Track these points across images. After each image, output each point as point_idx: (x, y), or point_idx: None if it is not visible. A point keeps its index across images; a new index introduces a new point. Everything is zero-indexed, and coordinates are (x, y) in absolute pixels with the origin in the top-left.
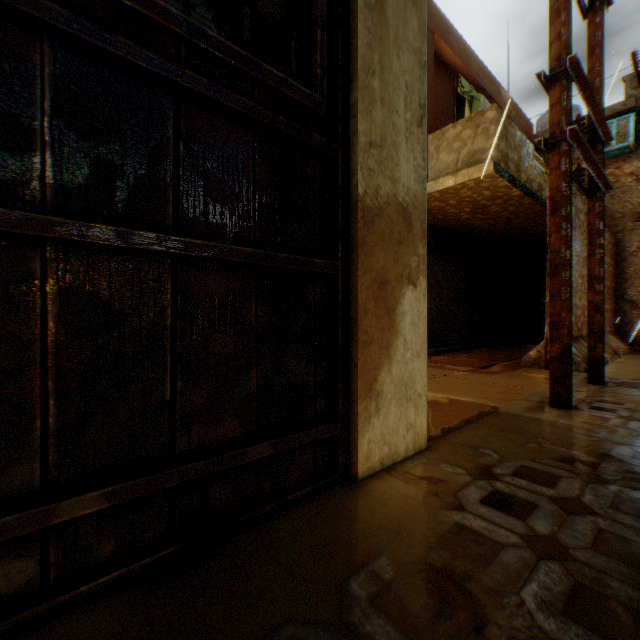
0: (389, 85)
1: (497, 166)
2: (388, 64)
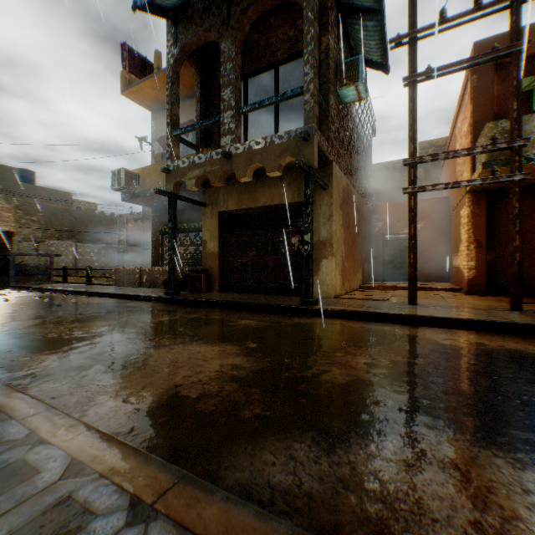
0: (317, 217)
1: (490, 162)
2: (317, 213)
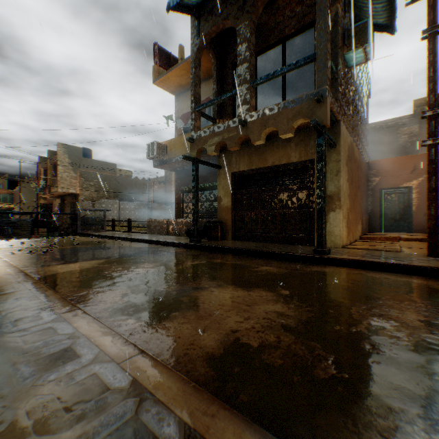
0: None
1: None
2: None
